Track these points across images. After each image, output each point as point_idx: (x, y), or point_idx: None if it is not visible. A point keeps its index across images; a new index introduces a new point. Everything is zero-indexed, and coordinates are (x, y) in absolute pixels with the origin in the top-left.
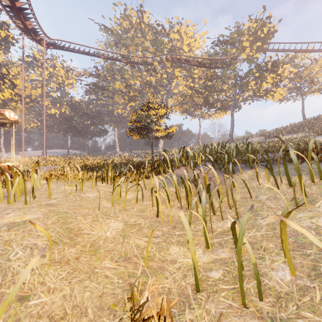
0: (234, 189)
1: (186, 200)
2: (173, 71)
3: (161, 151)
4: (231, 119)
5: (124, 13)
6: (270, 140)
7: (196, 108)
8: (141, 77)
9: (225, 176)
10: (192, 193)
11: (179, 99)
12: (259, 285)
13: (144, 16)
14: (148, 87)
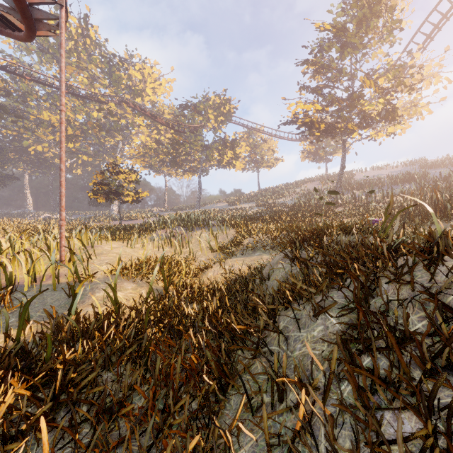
0: (192, 239)
1: (171, 244)
2: (135, 119)
3: (116, 213)
4: (199, 184)
5: (56, 13)
6: (229, 208)
7: (162, 165)
8: (88, 114)
9: (189, 234)
10: (173, 242)
11: (141, 150)
12: (193, 253)
13: (89, 29)
14: (97, 128)
